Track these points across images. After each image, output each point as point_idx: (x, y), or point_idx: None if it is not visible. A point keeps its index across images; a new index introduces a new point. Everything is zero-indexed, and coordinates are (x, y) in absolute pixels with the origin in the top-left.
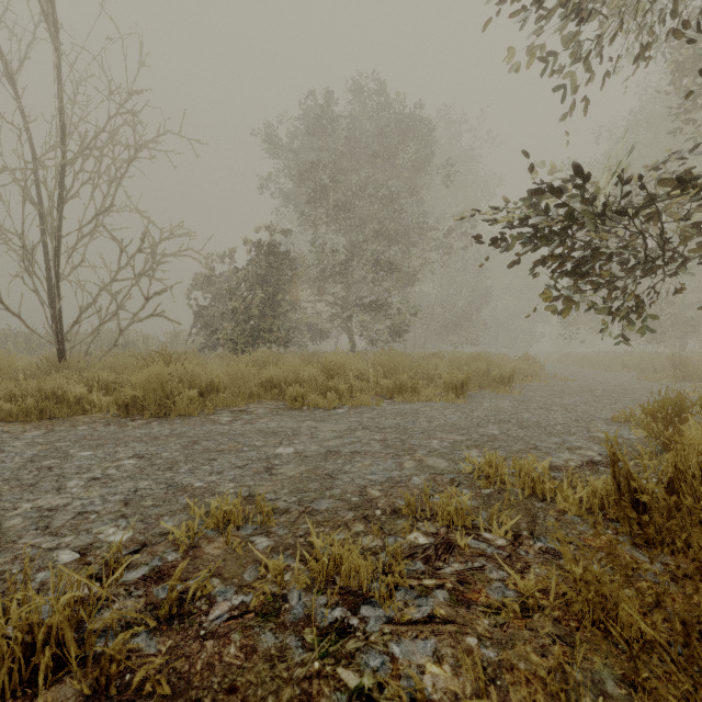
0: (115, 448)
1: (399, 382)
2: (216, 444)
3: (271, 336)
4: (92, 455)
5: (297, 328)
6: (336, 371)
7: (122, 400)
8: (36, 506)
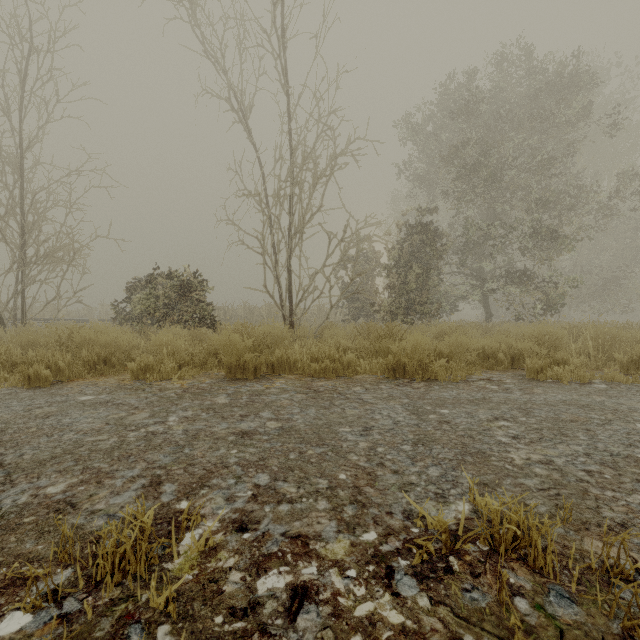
0: (458, 408)
1: (637, 357)
2: (551, 413)
3: (425, 308)
4: (455, 414)
5: (435, 300)
6: (553, 344)
7: (390, 365)
8: (523, 458)
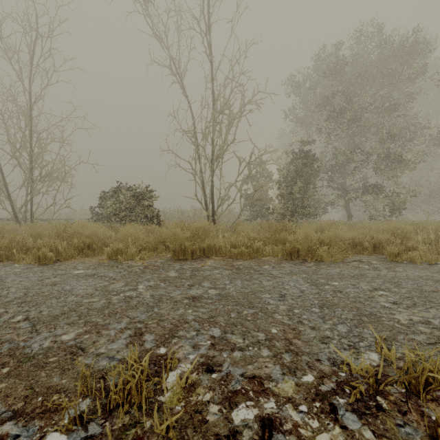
0: (344, 281)
1: None
2: (415, 286)
3: (306, 211)
4: (344, 285)
5: (311, 205)
6: (404, 235)
7: (288, 250)
8: (406, 319)
